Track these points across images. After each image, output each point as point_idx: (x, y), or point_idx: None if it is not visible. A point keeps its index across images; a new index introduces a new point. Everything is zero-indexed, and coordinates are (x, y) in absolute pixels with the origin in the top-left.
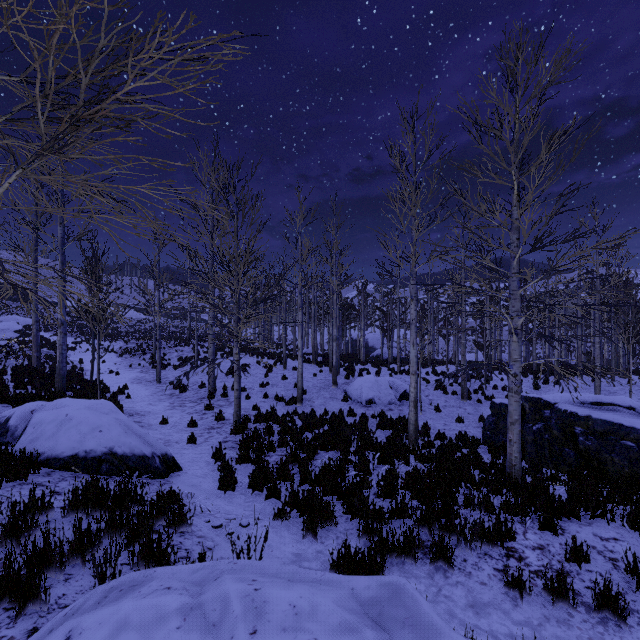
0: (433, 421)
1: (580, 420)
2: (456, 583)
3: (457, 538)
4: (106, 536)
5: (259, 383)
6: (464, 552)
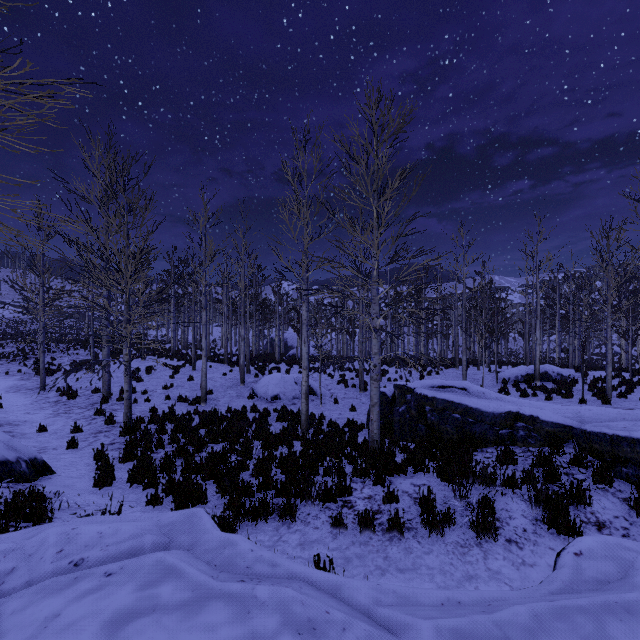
0: (330, 412)
1: (429, 400)
2: (295, 531)
3: (305, 498)
4: None
5: (162, 385)
6: (310, 508)
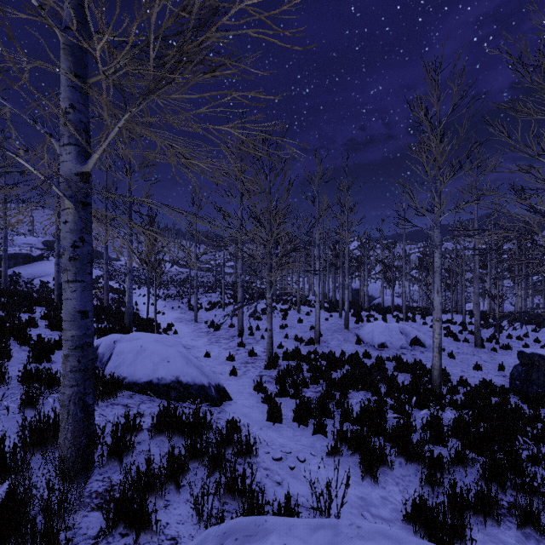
0: (449, 367)
1: None
2: None
3: (542, 502)
4: (189, 462)
5: (279, 325)
6: None
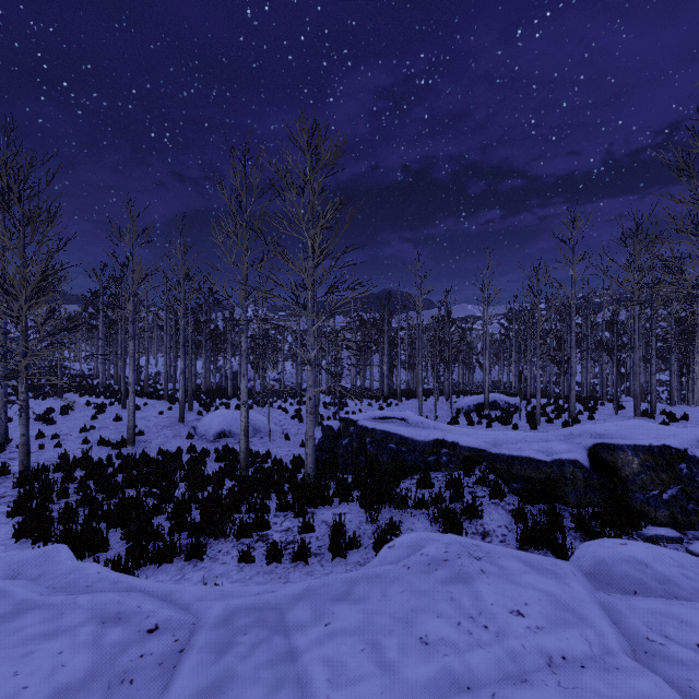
0: (279, 449)
1: (369, 432)
2: (201, 568)
3: (218, 535)
4: None
5: (80, 427)
6: (223, 546)
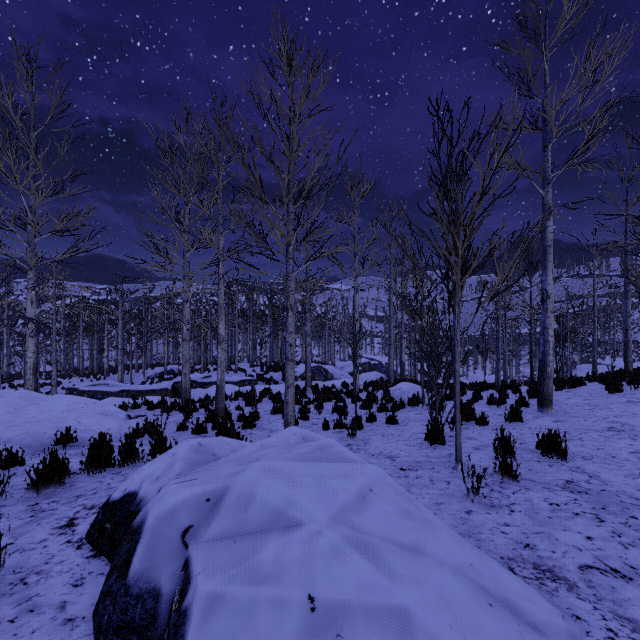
0: None
1: (87, 392)
2: None
3: None
4: None
5: None
6: None
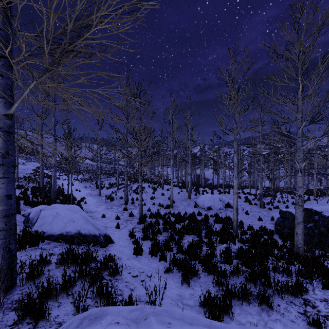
0: (245, 219)
1: None
2: (275, 320)
3: (273, 291)
4: (78, 280)
5: (150, 197)
6: (277, 300)
